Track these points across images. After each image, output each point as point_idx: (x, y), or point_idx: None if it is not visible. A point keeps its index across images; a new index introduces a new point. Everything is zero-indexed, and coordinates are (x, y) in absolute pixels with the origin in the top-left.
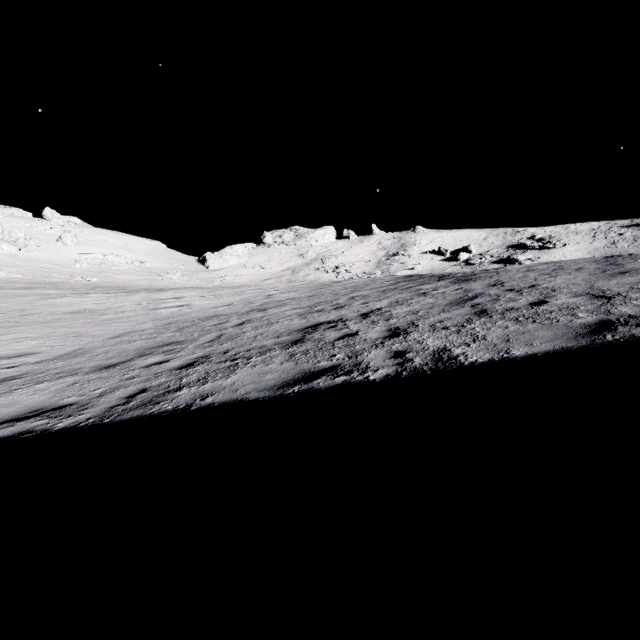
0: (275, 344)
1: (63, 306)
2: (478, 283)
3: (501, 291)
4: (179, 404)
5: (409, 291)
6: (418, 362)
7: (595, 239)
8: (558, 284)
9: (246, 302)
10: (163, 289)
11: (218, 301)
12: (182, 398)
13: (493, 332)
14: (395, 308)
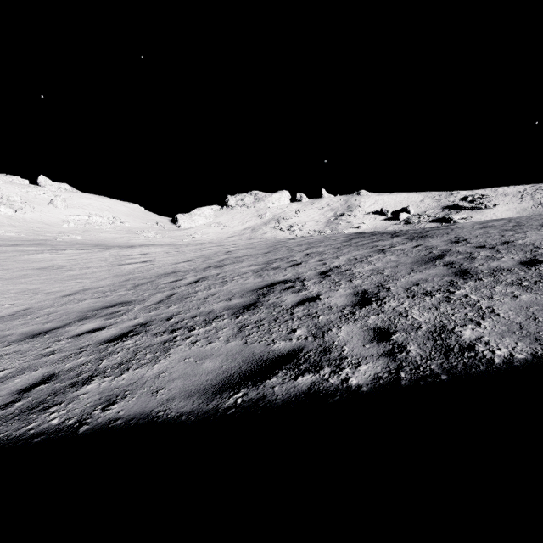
0: (225, 309)
1: (35, 262)
2: (437, 239)
3: (470, 248)
4: (70, 415)
5: (365, 248)
6: (416, 352)
7: (523, 200)
8: (536, 240)
9: (205, 258)
10: (134, 246)
11: (180, 257)
12: (82, 401)
13: (500, 303)
14: (355, 266)
